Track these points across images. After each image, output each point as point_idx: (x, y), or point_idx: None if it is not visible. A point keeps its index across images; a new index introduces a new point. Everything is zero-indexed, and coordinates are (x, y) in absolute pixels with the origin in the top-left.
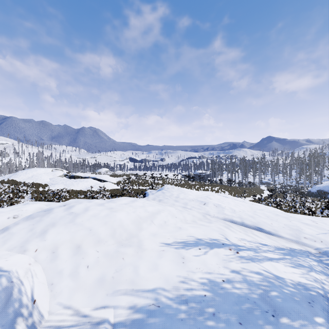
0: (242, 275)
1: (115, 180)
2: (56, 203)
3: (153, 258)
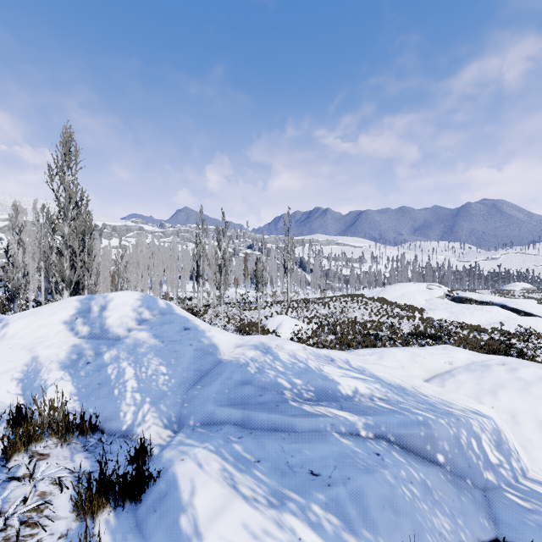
0: None
1: None
2: (479, 354)
3: None
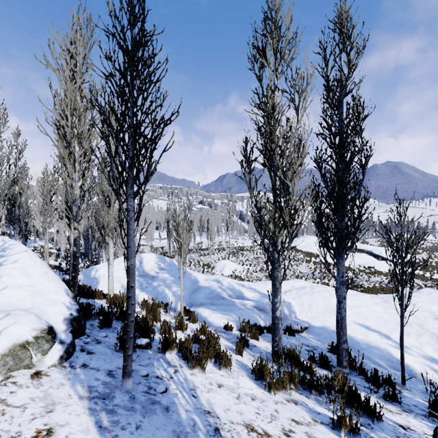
0: (368, 341)
1: None
2: (310, 283)
3: (335, 319)
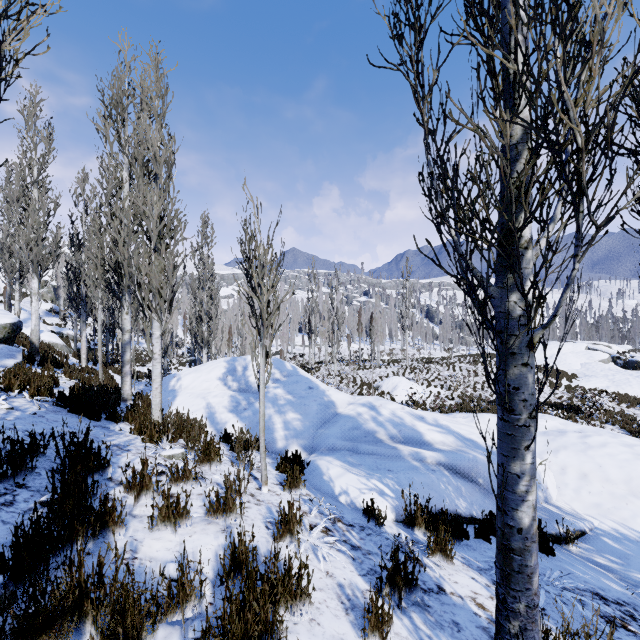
0: None
1: None
2: (574, 424)
3: None
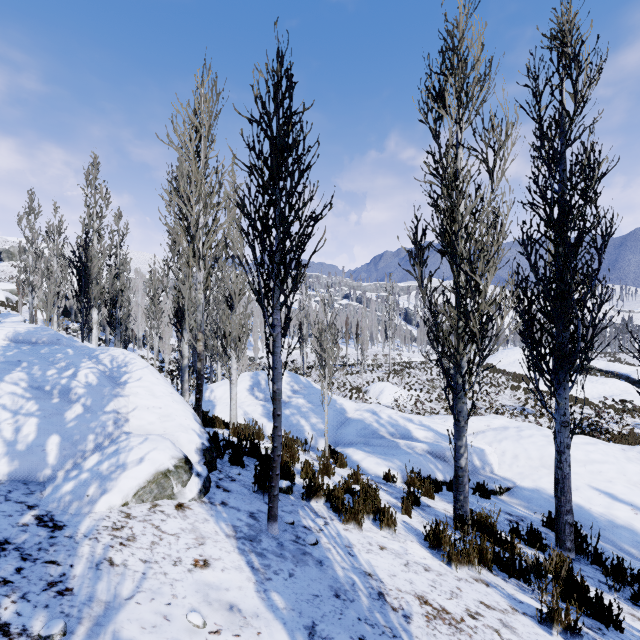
0: (612, 516)
1: None
2: (517, 422)
3: None
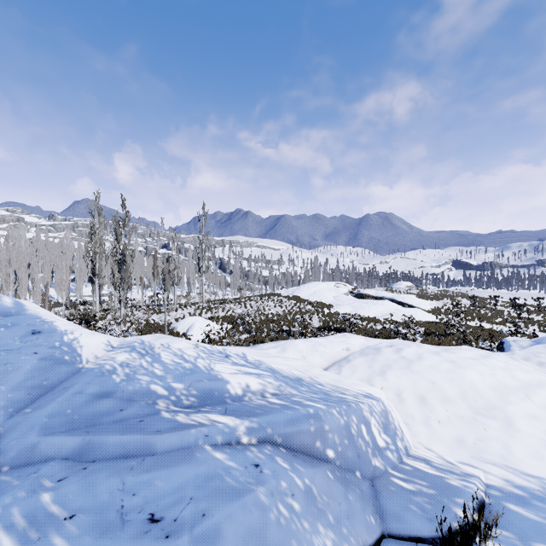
0: None
1: (428, 305)
2: (373, 339)
3: (534, 445)
